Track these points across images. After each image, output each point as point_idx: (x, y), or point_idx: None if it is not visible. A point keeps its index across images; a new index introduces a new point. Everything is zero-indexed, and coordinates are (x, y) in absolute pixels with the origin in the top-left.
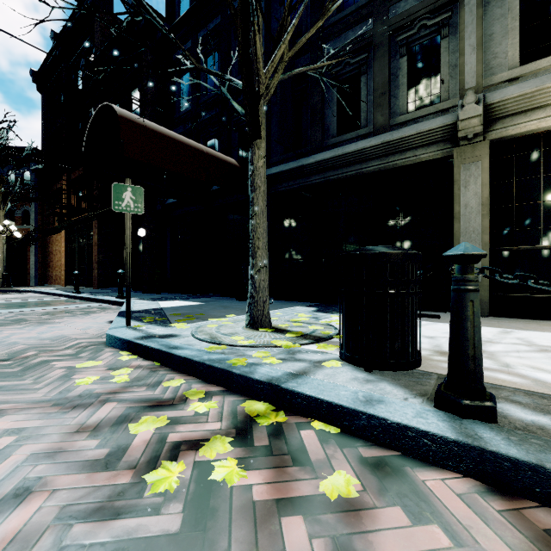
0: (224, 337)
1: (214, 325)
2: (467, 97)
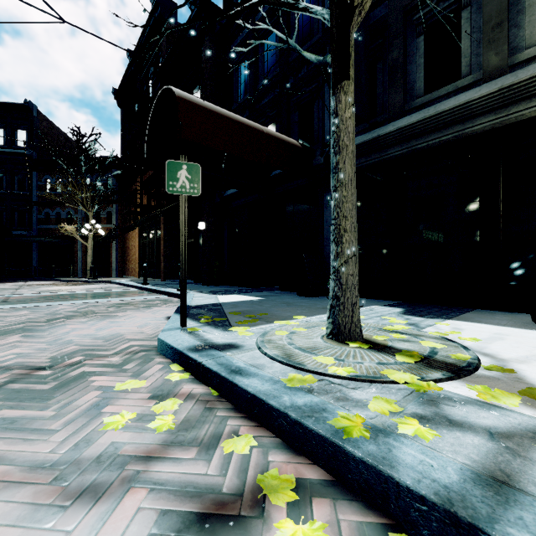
0: (303, 356)
1: (284, 331)
2: None
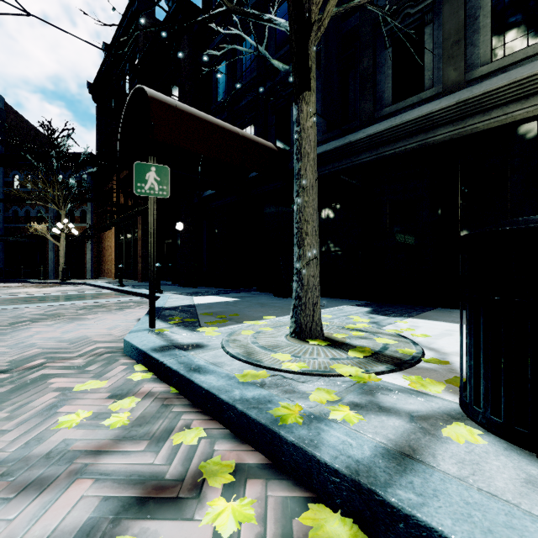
0: (263, 354)
1: (250, 331)
2: None
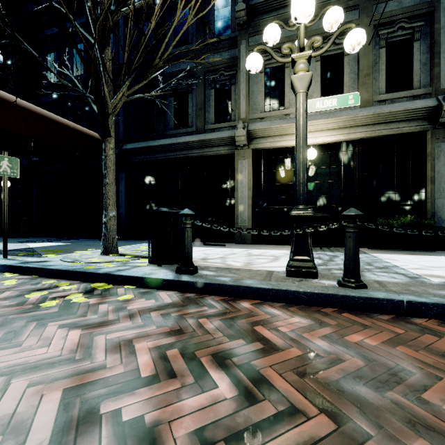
0: (84, 260)
1: (78, 254)
2: (239, 124)
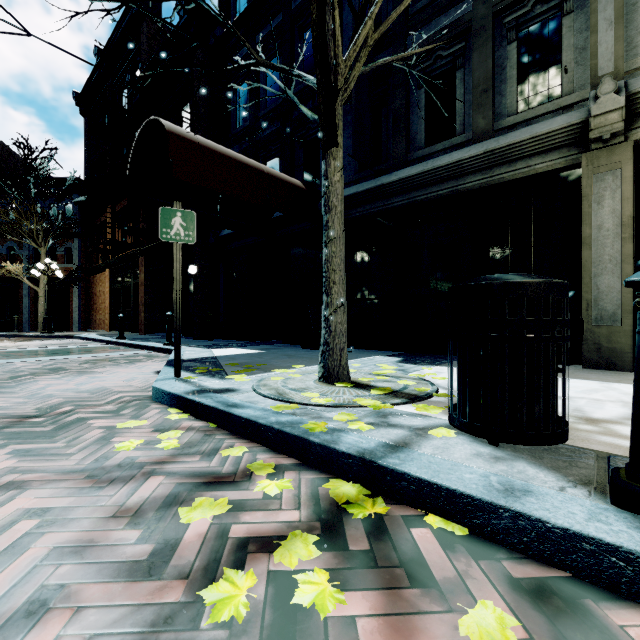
0: (293, 394)
1: (280, 377)
2: (603, 86)
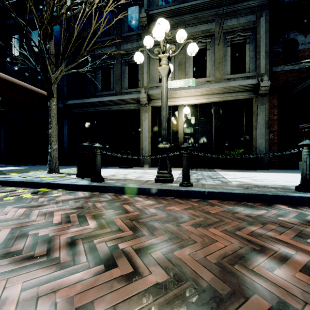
0: (35, 176)
1: (31, 173)
2: (142, 90)
